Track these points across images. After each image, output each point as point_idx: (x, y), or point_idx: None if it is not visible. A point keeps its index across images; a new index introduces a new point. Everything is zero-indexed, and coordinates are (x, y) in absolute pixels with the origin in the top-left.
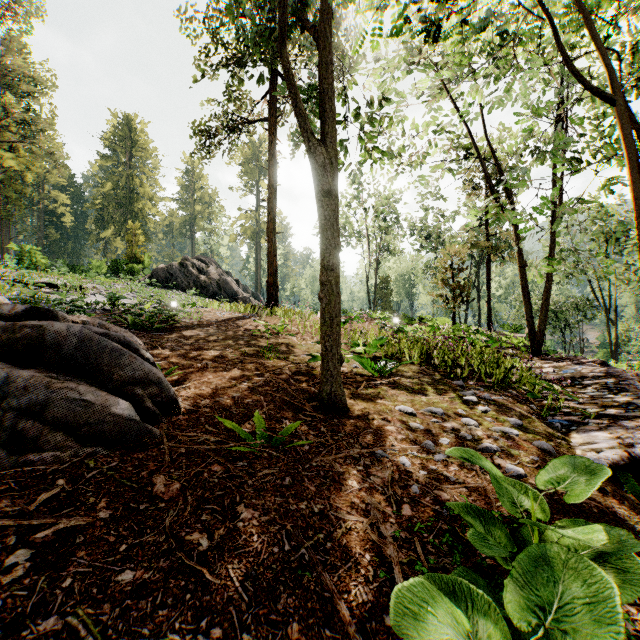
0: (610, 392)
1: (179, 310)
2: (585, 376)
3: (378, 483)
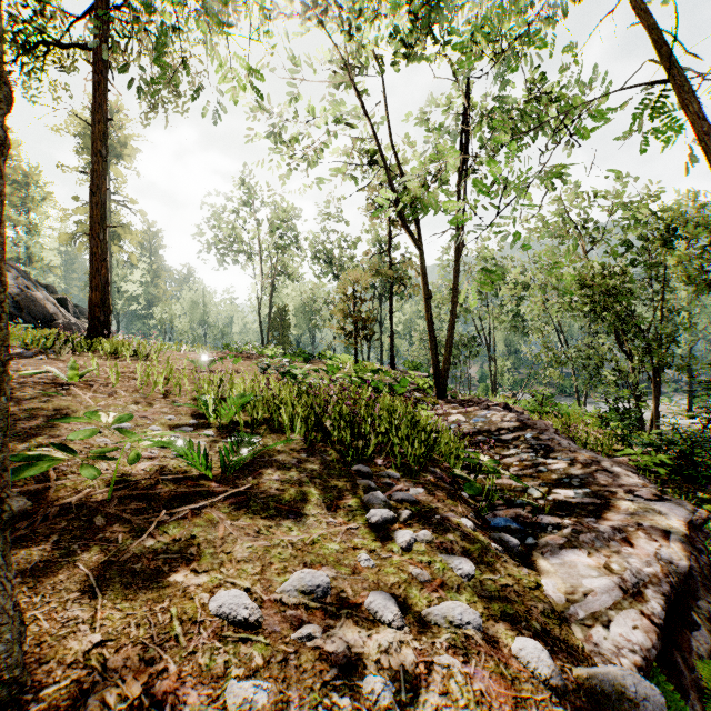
0: (537, 453)
1: None
2: (501, 428)
3: None
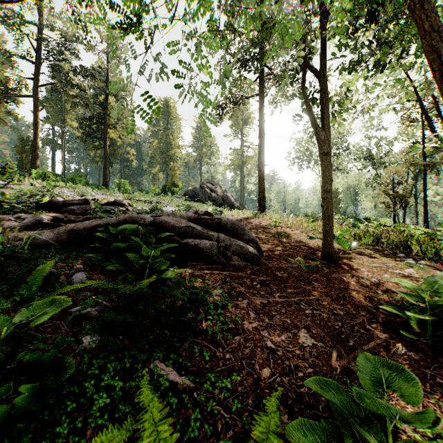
0: None
1: (220, 214)
2: None
3: (364, 284)
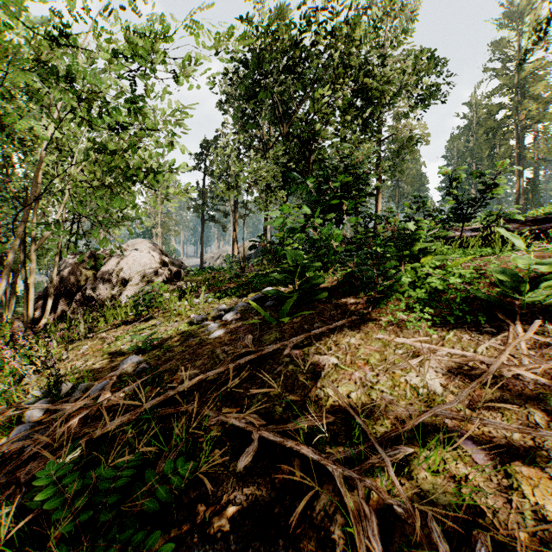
0: None
1: None
2: None
3: None
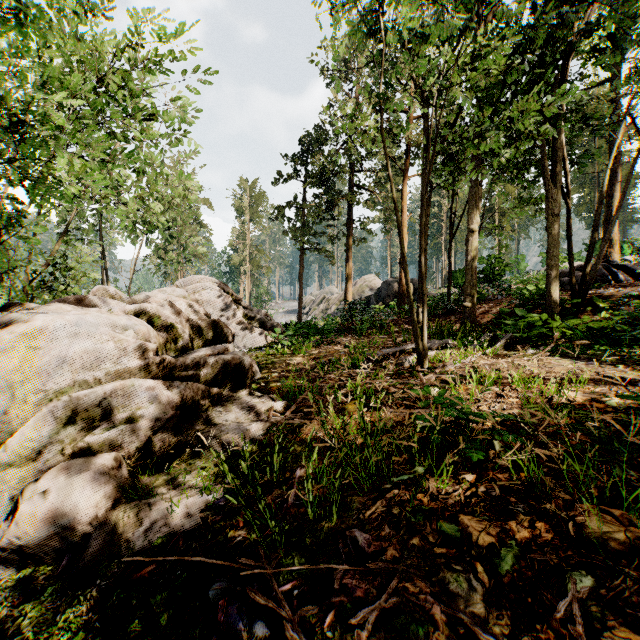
0: None
1: None
2: None
3: None
